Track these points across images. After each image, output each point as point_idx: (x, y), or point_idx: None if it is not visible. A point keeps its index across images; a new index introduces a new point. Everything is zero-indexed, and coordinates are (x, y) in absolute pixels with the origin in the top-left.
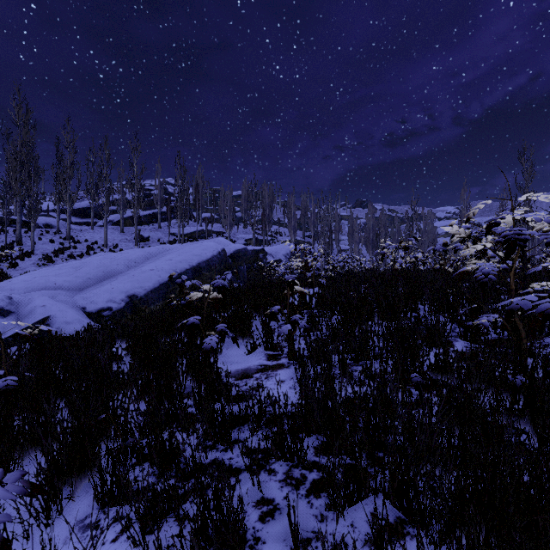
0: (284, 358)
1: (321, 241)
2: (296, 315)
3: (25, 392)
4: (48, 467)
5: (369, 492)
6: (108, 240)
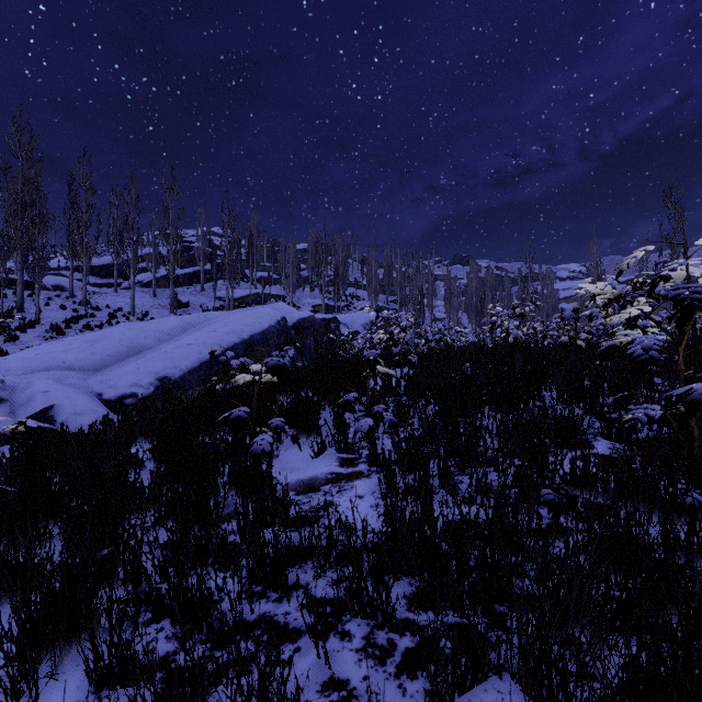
0: (363, 464)
1: (410, 308)
2: (380, 406)
3: (4, 513)
4: (20, 630)
5: (490, 672)
6: (136, 306)
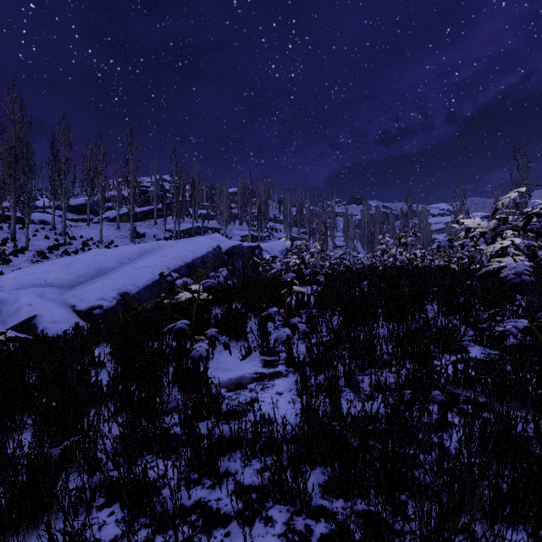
0: (282, 365)
1: (317, 238)
2: (295, 319)
3: None
4: None
5: None
6: (104, 236)
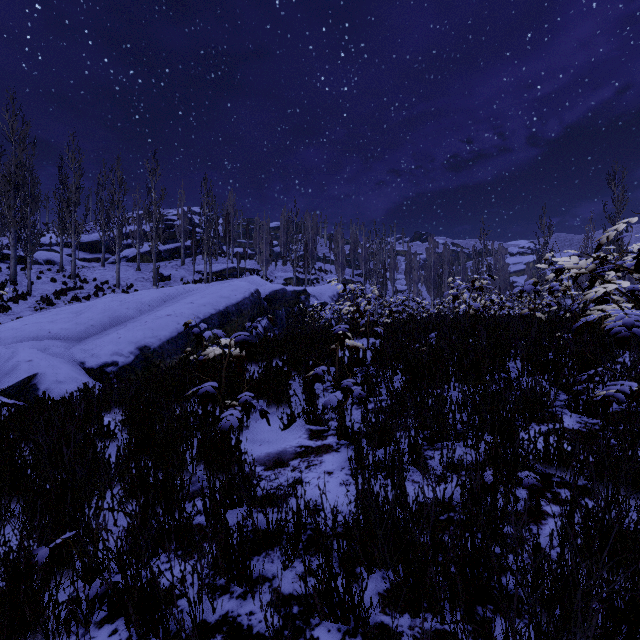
0: (332, 437)
1: (374, 281)
2: (349, 380)
3: None
4: None
5: None
6: (121, 279)
